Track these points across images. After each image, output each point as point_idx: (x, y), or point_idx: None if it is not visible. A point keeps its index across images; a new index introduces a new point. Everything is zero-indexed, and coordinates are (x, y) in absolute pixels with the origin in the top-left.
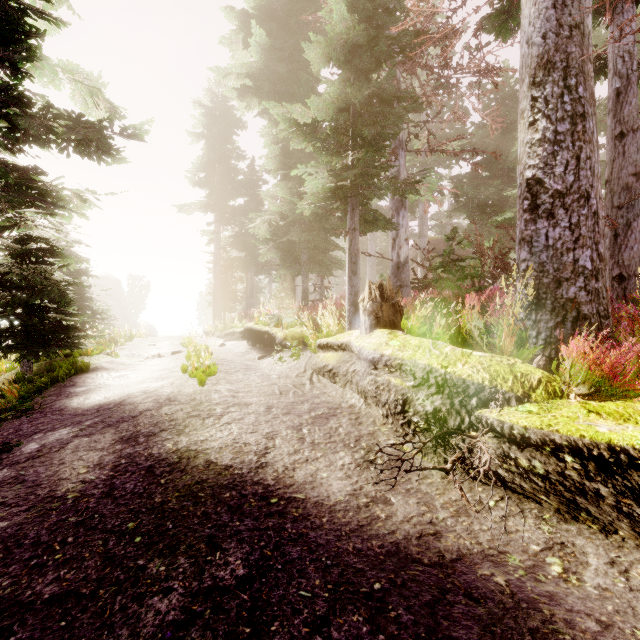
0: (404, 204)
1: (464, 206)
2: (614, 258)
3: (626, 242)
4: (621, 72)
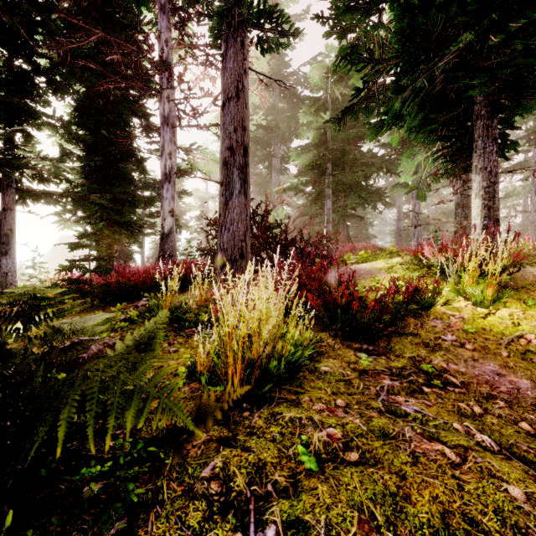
0: (168, 178)
1: (304, 175)
2: (219, 240)
3: (225, 223)
4: (224, 35)
